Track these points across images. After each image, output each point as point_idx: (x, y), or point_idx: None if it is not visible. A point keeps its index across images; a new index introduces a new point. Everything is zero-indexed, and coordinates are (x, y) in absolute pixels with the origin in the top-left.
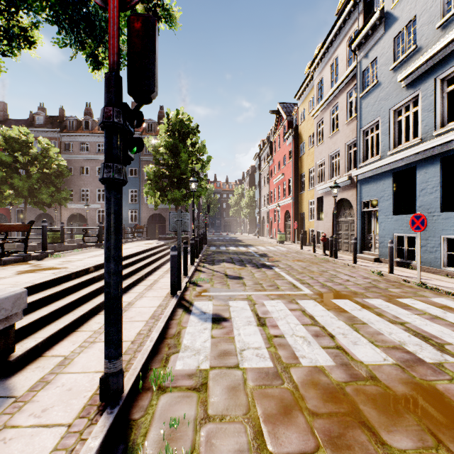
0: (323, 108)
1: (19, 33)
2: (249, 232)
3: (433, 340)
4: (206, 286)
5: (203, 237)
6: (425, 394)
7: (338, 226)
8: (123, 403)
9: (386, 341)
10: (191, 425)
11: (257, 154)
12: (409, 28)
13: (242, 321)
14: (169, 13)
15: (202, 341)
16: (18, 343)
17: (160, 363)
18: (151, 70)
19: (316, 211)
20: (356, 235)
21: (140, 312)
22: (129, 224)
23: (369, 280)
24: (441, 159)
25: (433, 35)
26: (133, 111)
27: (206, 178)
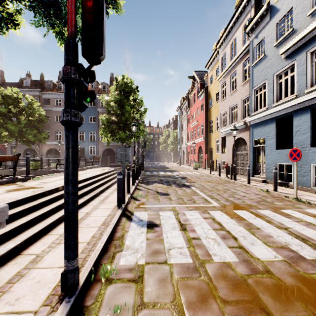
0: (226, 74)
1: (7, 17)
2: (173, 161)
3: (310, 242)
4: (143, 201)
5: (141, 165)
6: (308, 285)
7: (236, 157)
8: (78, 293)
9: (275, 242)
10: (131, 311)
11: (179, 107)
12: (287, 17)
13: (169, 227)
14: (116, 2)
15: (140, 242)
16: (2, 245)
17: (108, 260)
18: (100, 38)
19: (221, 147)
20: (249, 164)
21: (94, 220)
22: (89, 156)
23: (260, 196)
24: (311, 109)
25: (305, 21)
26: (86, 70)
27: (143, 123)
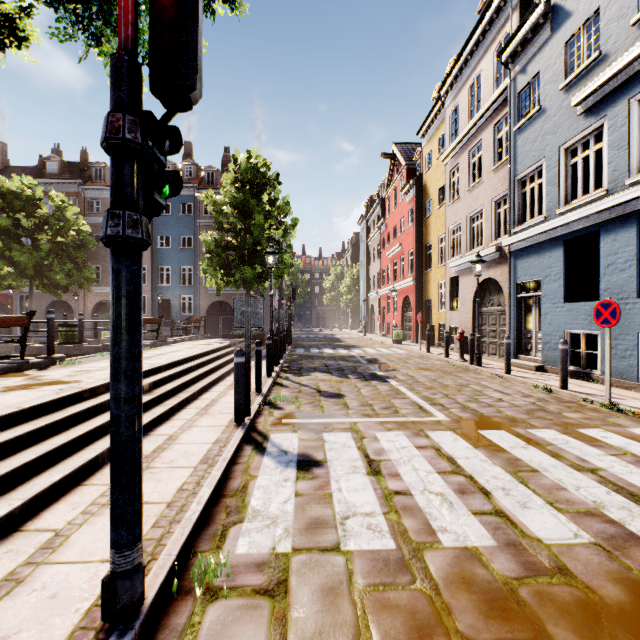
0: (459, 149)
1: (1, 22)
2: (351, 327)
3: None
4: (289, 409)
5: (287, 335)
6: None
7: (480, 319)
8: (141, 625)
9: (573, 502)
10: None
11: (364, 216)
12: (587, 29)
13: (344, 467)
14: None
15: (281, 502)
16: None
17: (212, 542)
18: (190, 51)
19: (449, 298)
20: (508, 332)
21: (185, 452)
22: (180, 316)
23: (532, 399)
24: (638, 219)
25: (625, 36)
26: (159, 122)
27: (290, 250)
